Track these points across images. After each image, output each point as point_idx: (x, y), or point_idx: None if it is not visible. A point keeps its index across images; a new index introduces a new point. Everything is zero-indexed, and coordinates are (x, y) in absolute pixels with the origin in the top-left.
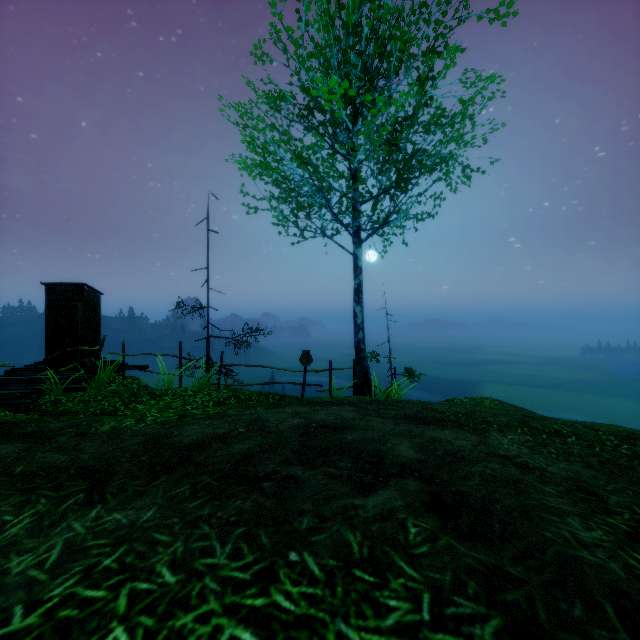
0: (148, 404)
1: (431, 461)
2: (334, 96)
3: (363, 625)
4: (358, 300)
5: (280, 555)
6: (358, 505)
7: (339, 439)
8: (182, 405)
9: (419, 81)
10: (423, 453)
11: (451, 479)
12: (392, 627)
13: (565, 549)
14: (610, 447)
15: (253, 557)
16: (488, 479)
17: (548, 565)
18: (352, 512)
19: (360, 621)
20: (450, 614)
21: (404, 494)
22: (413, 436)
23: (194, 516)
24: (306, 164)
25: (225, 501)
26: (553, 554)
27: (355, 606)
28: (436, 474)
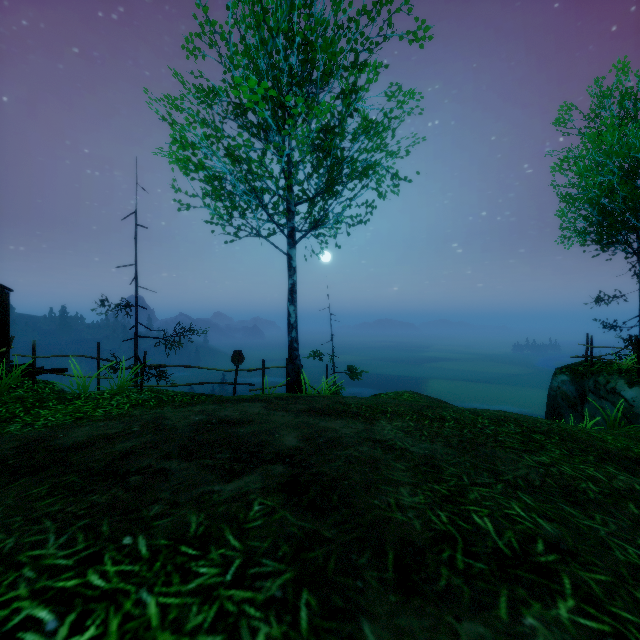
0: (54, 409)
1: (308, 448)
2: (255, 98)
3: (165, 591)
4: (292, 300)
5: (114, 540)
6: (216, 490)
7: (231, 433)
8: (93, 409)
9: (344, 91)
10: (305, 441)
11: (317, 462)
12: (192, 590)
13: (383, 513)
14: (478, 429)
15: (85, 545)
16: (351, 460)
17: (361, 526)
18: (207, 497)
19: (164, 588)
20: (251, 573)
21: (265, 478)
22: (305, 427)
23: (40, 513)
24: (239, 163)
25: (81, 497)
26: (370, 517)
27: (166, 576)
28: (306, 459)
